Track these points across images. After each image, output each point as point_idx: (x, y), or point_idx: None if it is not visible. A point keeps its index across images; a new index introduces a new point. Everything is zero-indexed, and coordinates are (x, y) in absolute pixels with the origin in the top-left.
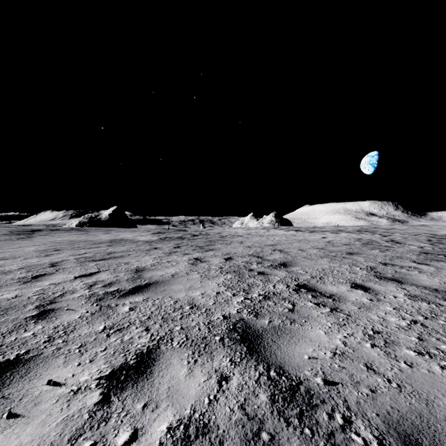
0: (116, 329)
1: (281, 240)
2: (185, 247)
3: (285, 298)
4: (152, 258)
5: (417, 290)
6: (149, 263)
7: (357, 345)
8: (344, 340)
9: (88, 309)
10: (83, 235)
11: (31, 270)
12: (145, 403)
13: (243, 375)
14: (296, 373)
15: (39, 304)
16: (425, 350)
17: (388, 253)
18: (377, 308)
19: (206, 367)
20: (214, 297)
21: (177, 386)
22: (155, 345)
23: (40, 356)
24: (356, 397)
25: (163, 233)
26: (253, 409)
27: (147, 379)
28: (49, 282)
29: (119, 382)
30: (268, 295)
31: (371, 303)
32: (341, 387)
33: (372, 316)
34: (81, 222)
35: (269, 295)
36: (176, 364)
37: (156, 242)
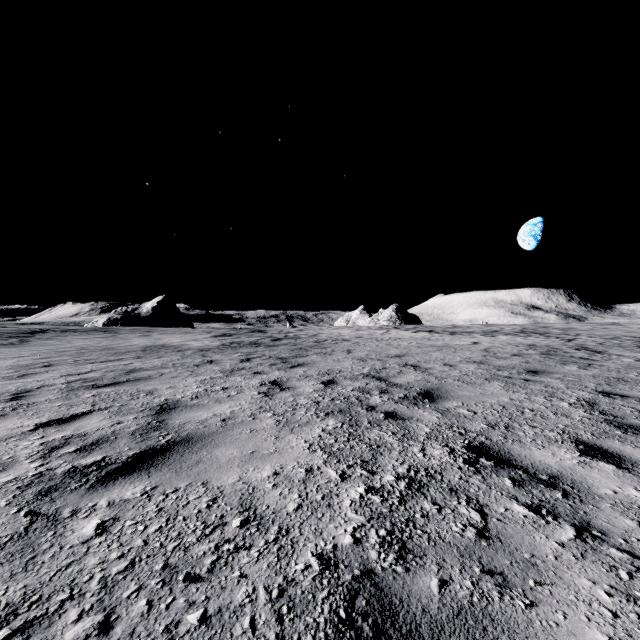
0: (18, 626)
1: (411, 348)
2: (259, 359)
3: (456, 488)
4: (198, 382)
5: None
6: (190, 391)
7: None
8: None
9: None
10: (108, 338)
11: None
12: None
13: None
14: None
15: None
16: None
17: (595, 371)
18: None
19: None
20: (301, 484)
21: None
22: None
23: None
24: None
25: (229, 336)
26: None
27: None
28: None
29: None
30: (417, 479)
31: None
32: None
33: None
34: (110, 319)
35: (419, 479)
36: None
37: (215, 350)
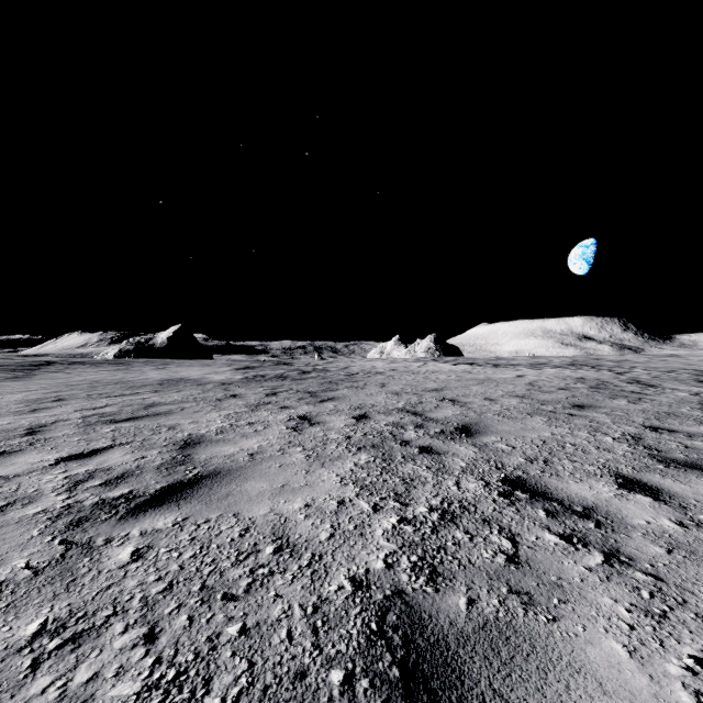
0: (68, 637)
1: (450, 381)
2: (286, 393)
3: (489, 519)
4: (222, 417)
5: None
6: (214, 426)
7: None
8: (697, 687)
9: (33, 556)
10: (121, 371)
11: None
12: None
13: None
14: None
15: None
16: None
17: (645, 405)
18: None
19: None
20: (333, 515)
21: None
22: None
23: None
24: None
25: (253, 369)
26: None
27: None
28: None
29: None
30: (450, 511)
31: (688, 535)
32: None
33: None
34: (122, 350)
35: (452, 511)
36: None
37: (238, 384)
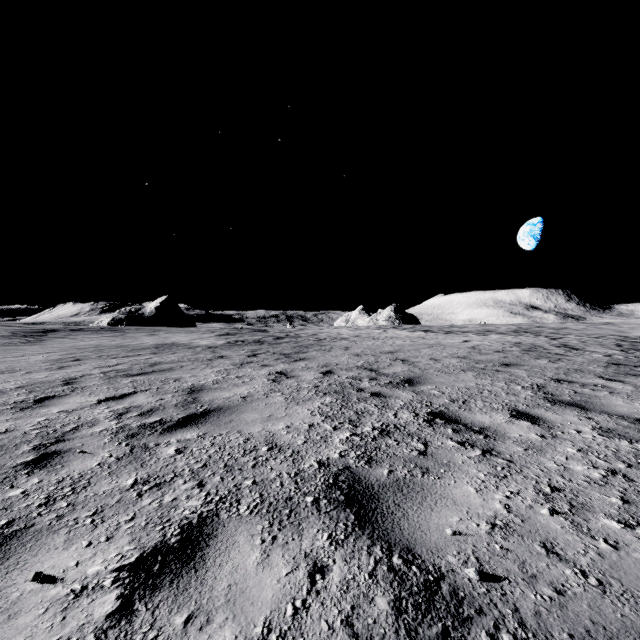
0: (153, 485)
1: (405, 345)
2: (265, 355)
3: (412, 434)
4: (215, 372)
5: (610, 422)
6: (210, 379)
7: (528, 511)
8: (507, 502)
9: (112, 452)
10: (118, 337)
11: (35, 390)
12: (190, 615)
13: (349, 564)
14: (434, 559)
15: (39, 444)
16: (635, 519)
17: (561, 364)
18: (553, 449)
19: (291, 549)
20: (306, 432)
21: (243, 583)
22: (211, 512)
23: (28, 530)
24: (533, 603)
25: (233, 335)
26: (365, 625)
27: (195, 570)
28: (58, 409)
29: (150, 577)
30: (387, 429)
31: (544, 442)
32: (507, 585)
33: (547, 463)
34: (115, 319)
35: (388, 429)
36: (243, 544)
37: (222, 347)
